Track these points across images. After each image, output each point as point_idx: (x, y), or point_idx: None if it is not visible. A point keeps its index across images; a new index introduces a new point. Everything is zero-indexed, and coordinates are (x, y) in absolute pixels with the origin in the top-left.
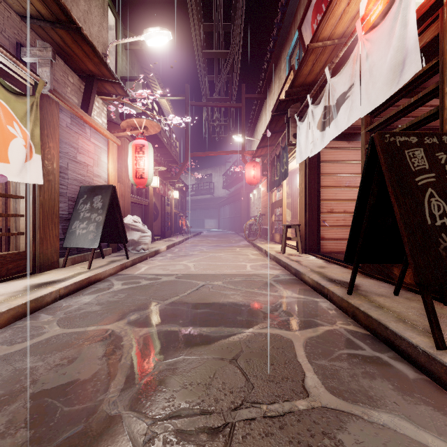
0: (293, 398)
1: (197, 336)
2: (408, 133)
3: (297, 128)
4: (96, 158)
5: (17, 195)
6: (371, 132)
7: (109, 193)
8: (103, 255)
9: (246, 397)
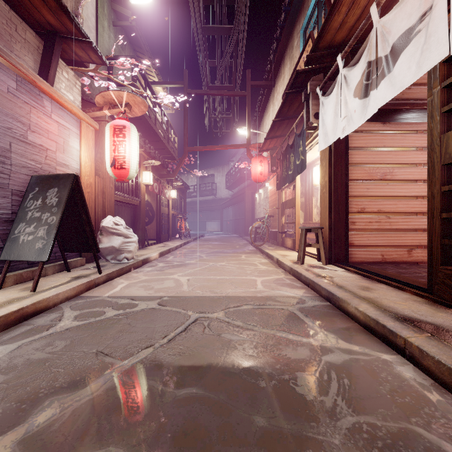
0: None
1: None
2: None
3: (319, 105)
4: (60, 141)
5: None
6: (449, 88)
7: (68, 184)
8: (69, 268)
9: None
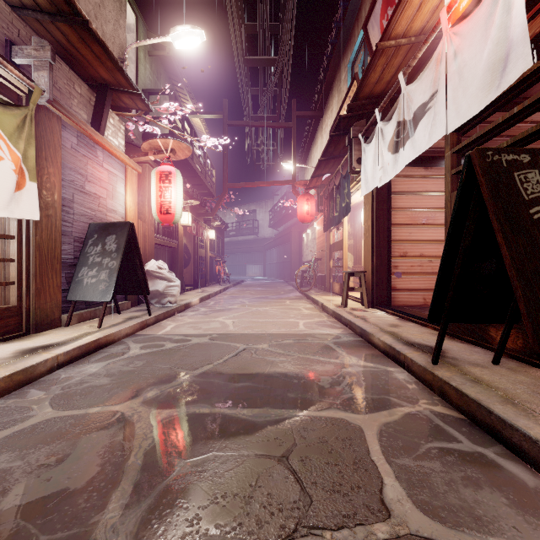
0: (369, 520)
1: (234, 421)
2: (517, 150)
3: (362, 151)
4: (110, 188)
5: (6, 235)
6: (458, 154)
7: (125, 231)
8: (119, 311)
9: (302, 517)
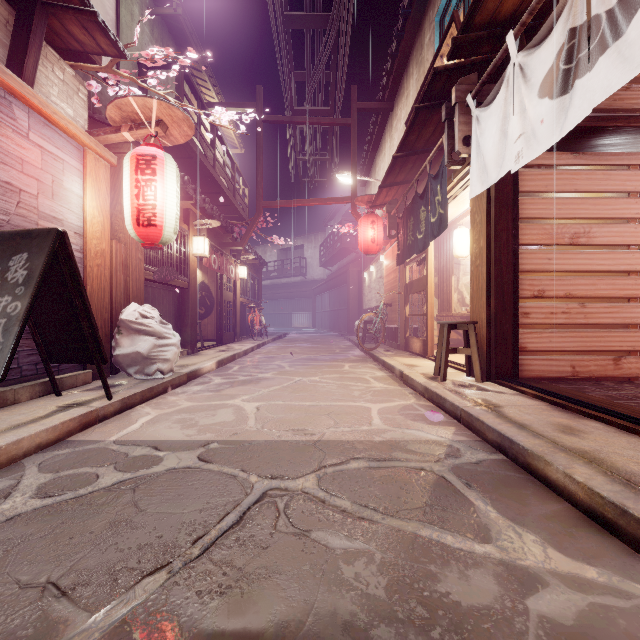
0: None
1: None
2: None
3: (472, 123)
4: (47, 179)
5: None
6: None
7: (46, 246)
8: (58, 390)
9: None
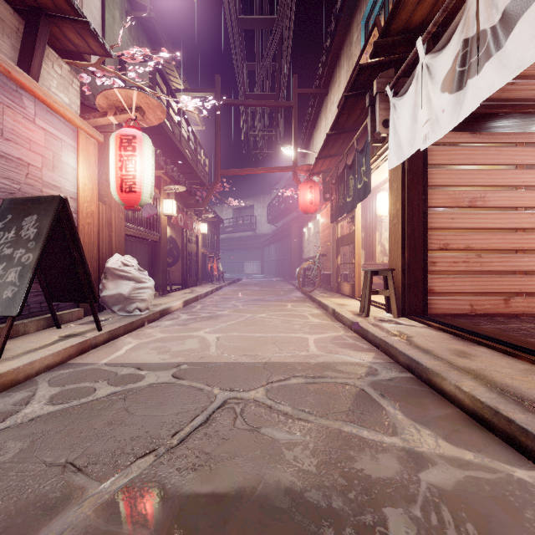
0: None
1: None
2: None
3: (390, 109)
4: (49, 155)
5: None
6: None
7: (51, 210)
8: (58, 324)
9: None
